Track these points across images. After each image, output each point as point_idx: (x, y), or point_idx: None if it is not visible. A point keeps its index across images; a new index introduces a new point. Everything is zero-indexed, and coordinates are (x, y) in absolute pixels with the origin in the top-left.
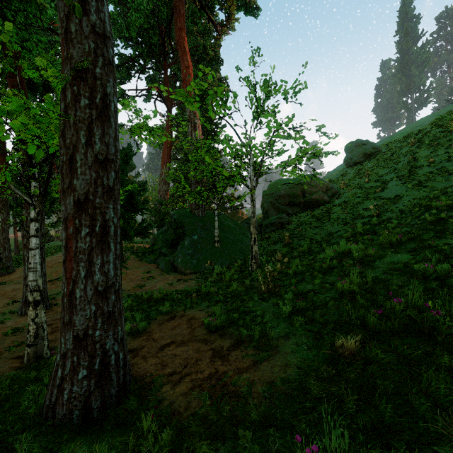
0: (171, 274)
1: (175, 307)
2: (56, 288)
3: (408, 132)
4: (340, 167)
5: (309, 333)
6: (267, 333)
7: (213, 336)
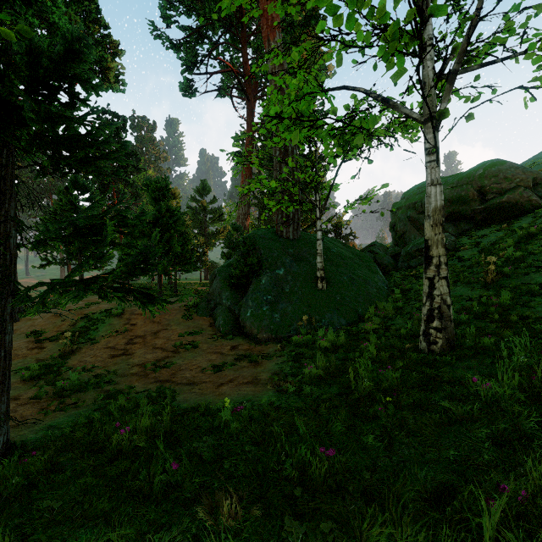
0: (231, 340)
1: None
2: (33, 356)
3: None
4: (526, 163)
5: None
6: None
7: None
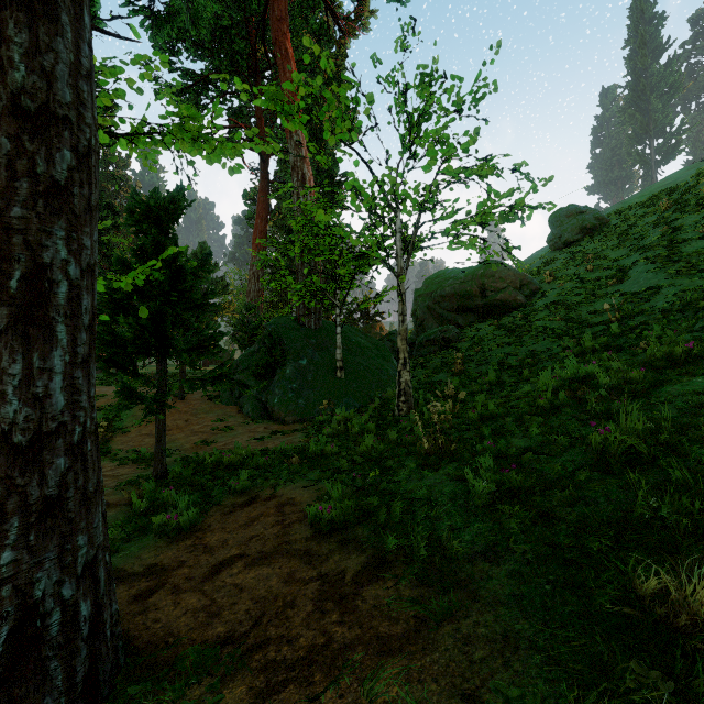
0: (262, 423)
1: (259, 480)
2: None
3: (654, 192)
4: (540, 252)
5: (547, 547)
6: (443, 544)
7: (324, 544)
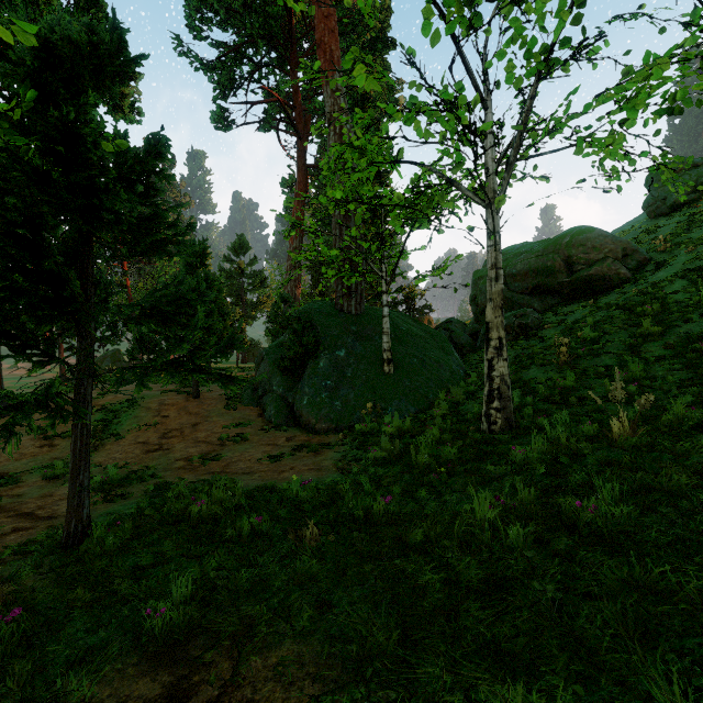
0: (286, 432)
1: (221, 596)
2: (45, 454)
3: None
4: (626, 227)
5: None
6: None
7: None
